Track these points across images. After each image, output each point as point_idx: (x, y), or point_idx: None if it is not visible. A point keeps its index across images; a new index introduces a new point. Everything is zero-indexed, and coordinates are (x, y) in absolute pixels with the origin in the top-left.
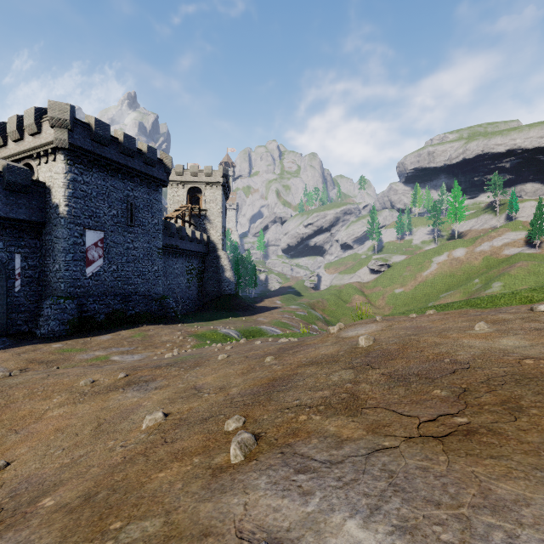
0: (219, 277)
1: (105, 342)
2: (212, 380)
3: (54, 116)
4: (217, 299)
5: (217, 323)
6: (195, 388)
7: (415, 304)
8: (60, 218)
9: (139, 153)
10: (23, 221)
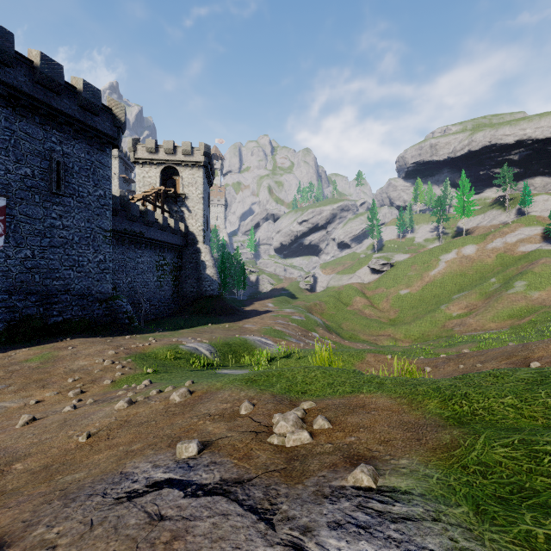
0: (199, 275)
1: None
2: None
3: None
4: (196, 301)
5: (187, 332)
6: None
7: (424, 307)
8: None
9: (71, 91)
10: None
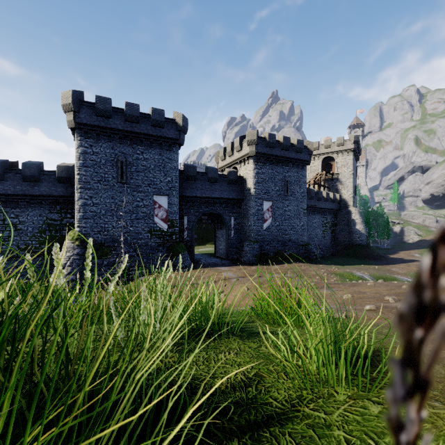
0: (350, 229)
1: (277, 269)
2: (369, 290)
3: (249, 139)
4: (348, 248)
5: (350, 267)
6: (360, 292)
7: None
8: (251, 195)
9: (292, 146)
10: (234, 199)
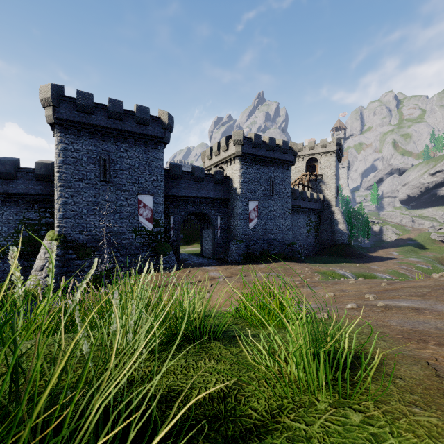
0: (333, 229)
1: (263, 268)
2: (350, 288)
3: (235, 139)
4: (331, 247)
5: (333, 266)
6: (342, 290)
7: None
8: (237, 195)
9: (277, 147)
10: (221, 199)
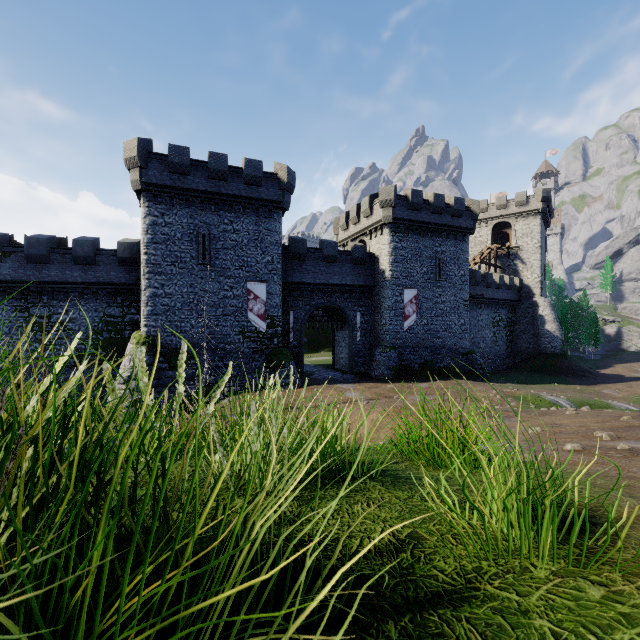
0: (536, 330)
1: (425, 389)
2: (569, 422)
3: (383, 199)
4: (533, 358)
5: (537, 388)
6: (555, 424)
7: None
8: (386, 281)
9: (446, 207)
10: (362, 286)
